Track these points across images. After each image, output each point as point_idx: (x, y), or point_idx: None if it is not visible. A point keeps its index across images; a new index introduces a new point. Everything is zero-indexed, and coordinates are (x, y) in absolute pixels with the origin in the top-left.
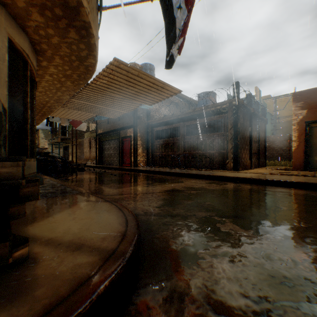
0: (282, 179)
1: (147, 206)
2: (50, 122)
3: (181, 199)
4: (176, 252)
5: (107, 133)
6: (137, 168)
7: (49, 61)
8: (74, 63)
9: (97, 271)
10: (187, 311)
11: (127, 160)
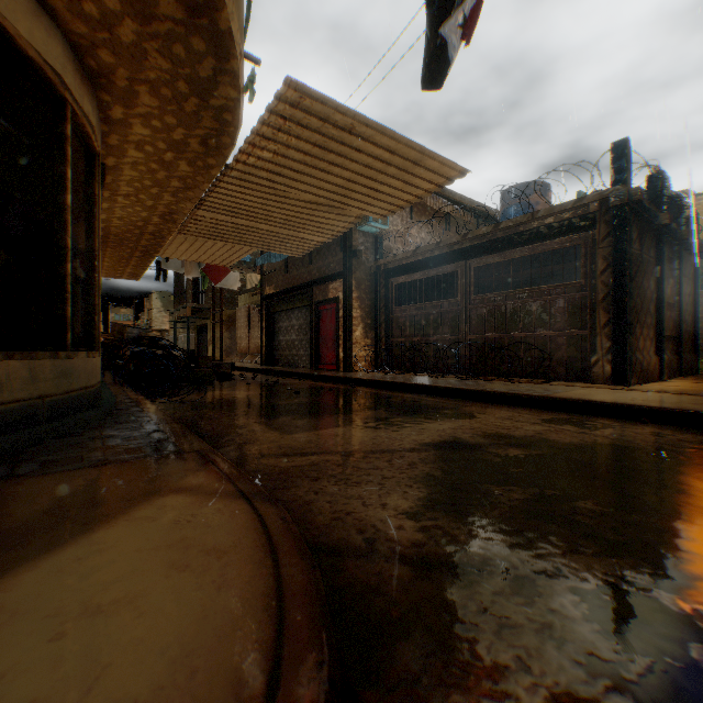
0: None
1: (375, 509)
2: (164, 272)
3: (484, 483)
4: None
5: (285, 294)
6: (352, 375)
7: (126, 103)
8: (185, 105)
9: None
10: None
11: (329, 355)
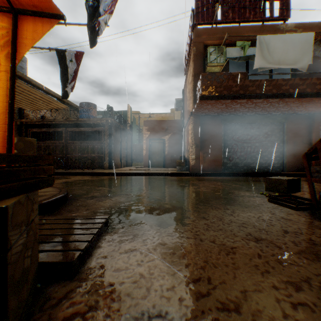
0: (133, 171)
1: None
2: None
3: (75, 185)
4: (80, 194)
5: None
6: None
7: None
8: None
9: (61, 192)
10: (88, 198)
11: None
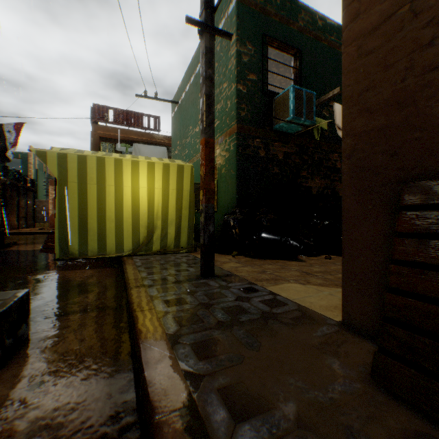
0: (35, 231)
1: None
2: None
3: None
4: None
5: None
6: None
7: None
8: None
9: None
10: None
11: None
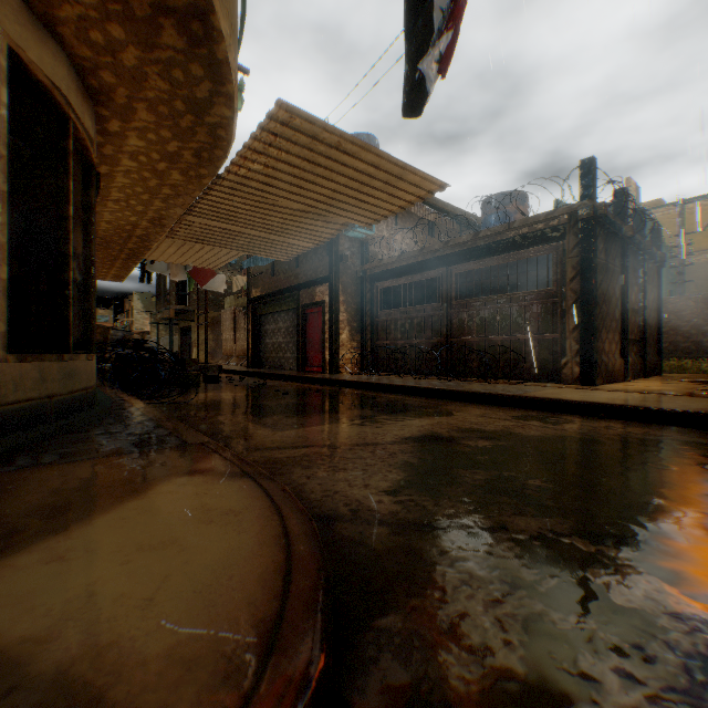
0: None
1: (359, 489)
2: (149, 274)
3: (453, 468)
4: None
5: (271, 297)
6: (339, 377)
7: (124, 118)
8: (181, 121)
9: None
10: None
11: (315, 357)
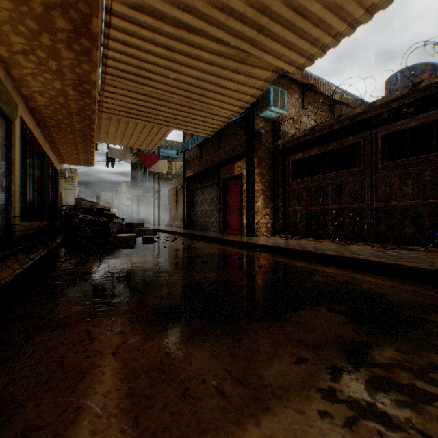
0: None
1: None
2: (112, 161)
3: None
4: None
5: (200, 175)
6: (257, 241)
7: None
8: None
9: None
10: None
11: (234, 222)
